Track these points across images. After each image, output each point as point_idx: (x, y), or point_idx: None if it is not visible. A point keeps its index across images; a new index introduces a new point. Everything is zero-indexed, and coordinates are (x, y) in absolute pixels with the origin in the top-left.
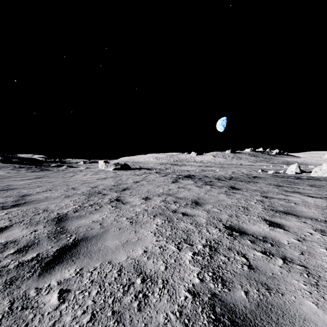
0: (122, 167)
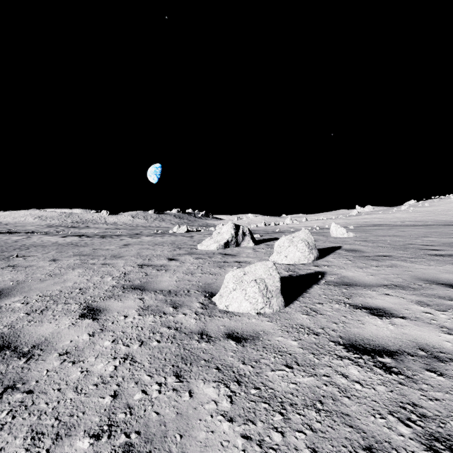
0: None
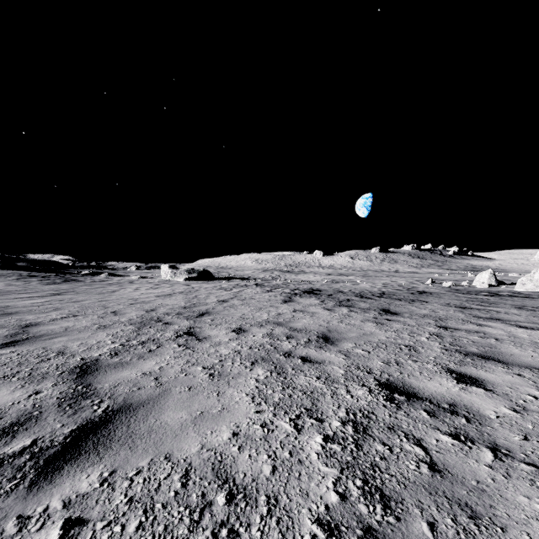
0: (200, 275)
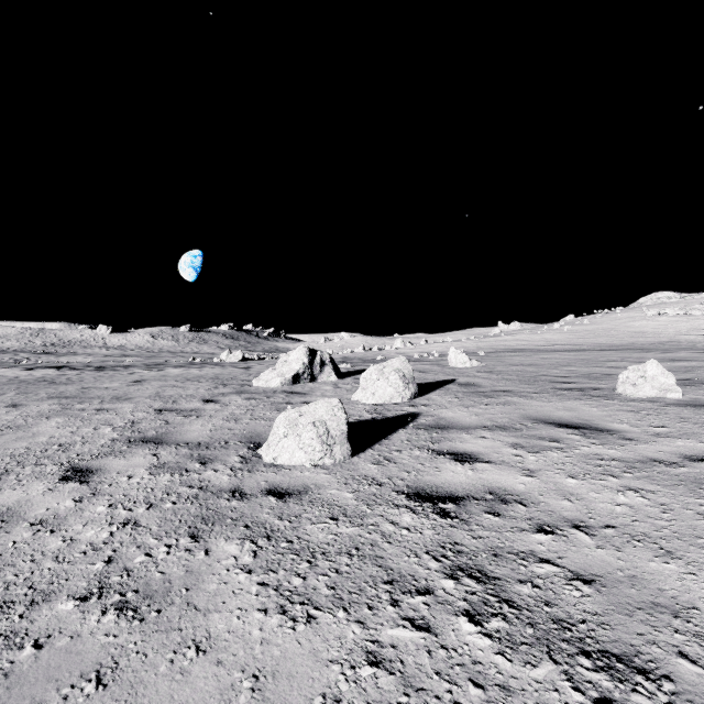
0: None
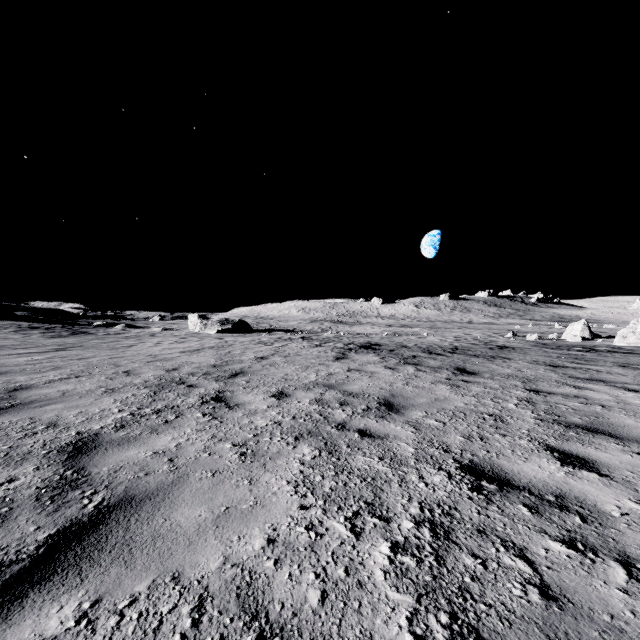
0: (236, 327)
